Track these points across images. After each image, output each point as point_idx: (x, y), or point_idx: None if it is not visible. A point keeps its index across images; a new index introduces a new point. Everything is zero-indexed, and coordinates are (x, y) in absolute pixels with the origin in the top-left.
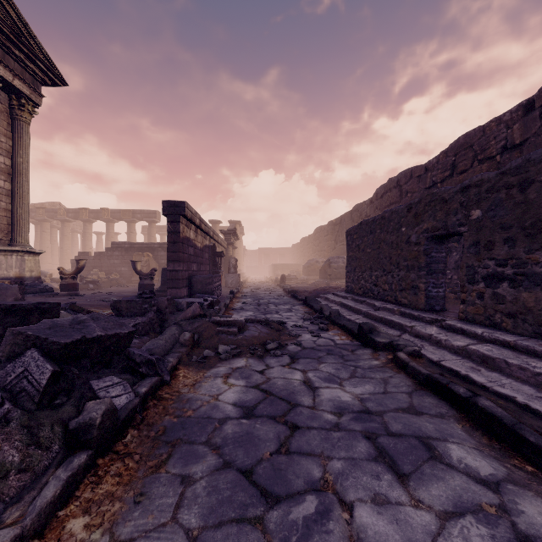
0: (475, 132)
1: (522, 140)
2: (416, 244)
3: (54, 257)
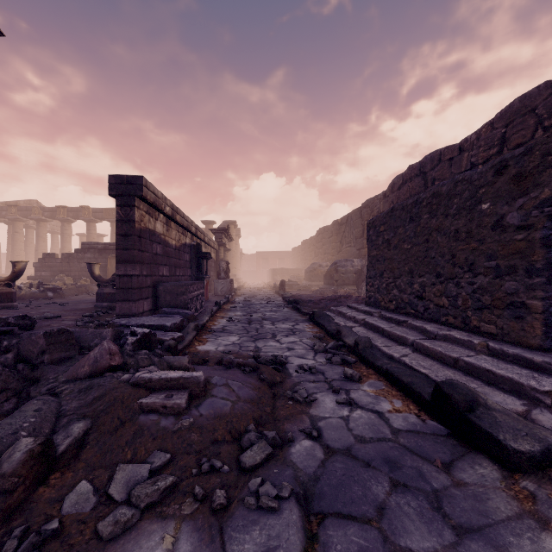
0: (539, 90)
1: None
2: (521, 228)
3: (30, 260)
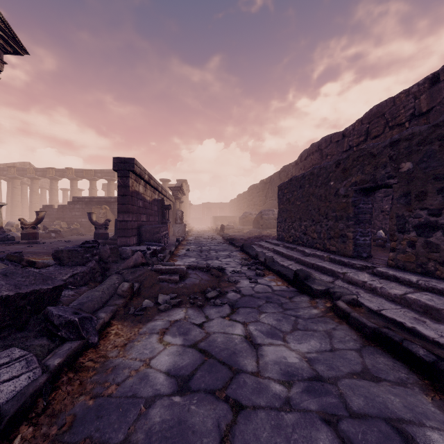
0: (386, 103)
1: (429, 108)
2: (344, 196)
3: (24, 209)
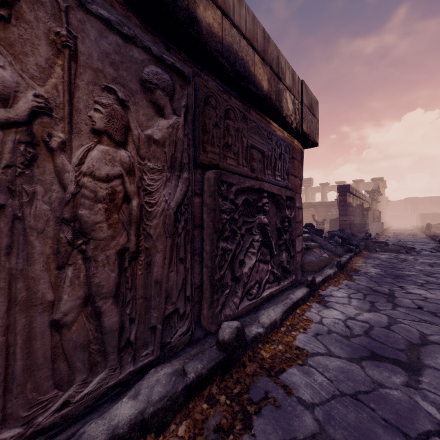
0: None
1: None
2: None
3: None
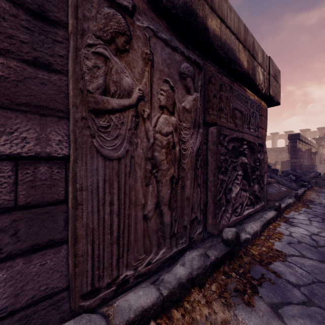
0: None
1: None
2: None
3: None
